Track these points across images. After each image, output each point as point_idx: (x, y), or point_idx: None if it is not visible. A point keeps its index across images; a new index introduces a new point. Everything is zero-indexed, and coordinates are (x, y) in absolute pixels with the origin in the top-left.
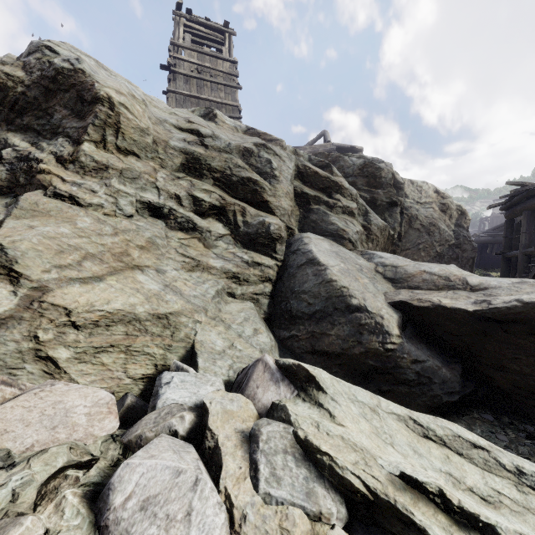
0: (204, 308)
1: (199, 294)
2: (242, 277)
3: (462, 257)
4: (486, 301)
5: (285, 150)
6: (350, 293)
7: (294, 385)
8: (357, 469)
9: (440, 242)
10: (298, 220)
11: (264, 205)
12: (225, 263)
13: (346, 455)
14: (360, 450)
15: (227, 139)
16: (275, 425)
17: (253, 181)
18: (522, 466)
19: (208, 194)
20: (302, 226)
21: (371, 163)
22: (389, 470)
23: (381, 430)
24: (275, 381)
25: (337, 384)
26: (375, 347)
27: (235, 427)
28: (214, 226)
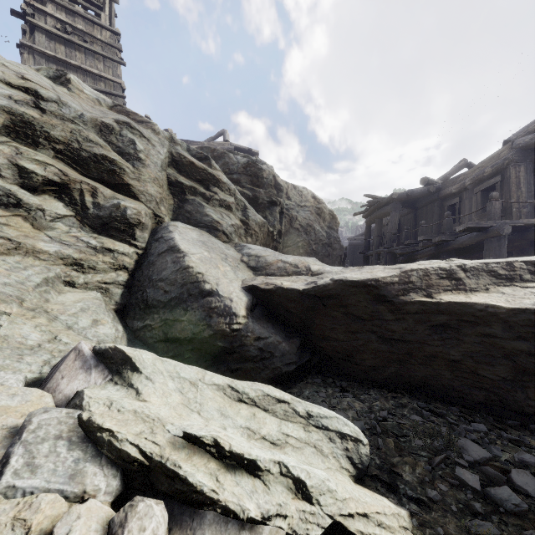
0: (19, 297)
1: (14, 282)
2: (86, 265)
3: (333, 255)
4: (315, 282)
5: (158, 134)
6: (204, 279)
7: (110, 370)
8: (139, 438)
9: (315, 241)
10: (173, 209)
11: (125, 188)
12: (62, 248)
13: (132, 427)
14: (152, 420)
15: (80, 109)
16: (55, 412)
17: (110, 160)
18: (312, 411)
19: (42, 166)
20: (176, 216)
21: (254, 163)
22: (175, 433)
23: (193, 401)
24: (86, 369)
25: (160, 363)
26: (223, 328)
27: (4, 424)
28: (51, 204)
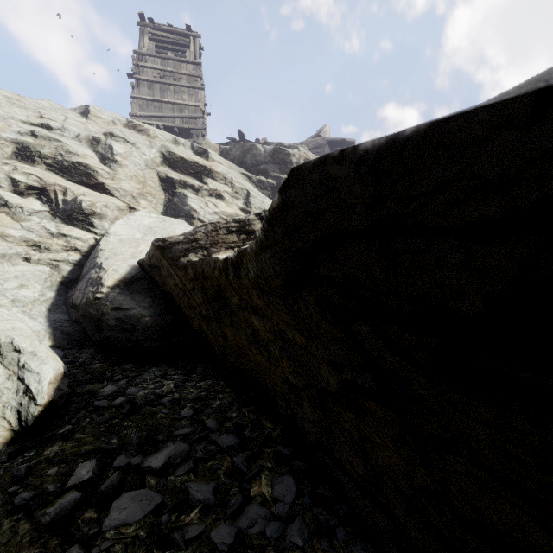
0: None
1: None
2: (43, 246)
3: None
4: None
5: (153, 138)
6: (99, 254)
7: None
8: None
9: None
10: (163, 203)
11: (101, 187)
12: (27, 233)
13: None
14: None
15: (79, 130)
16: None
17: (84, 165)
18: (28, 363)
19: (26, 176)
20: (165, 209)
21: (280, 149)
22: None
23: None
24: None
25: None
26: (89, 296)
27: None
28: (32, 203)
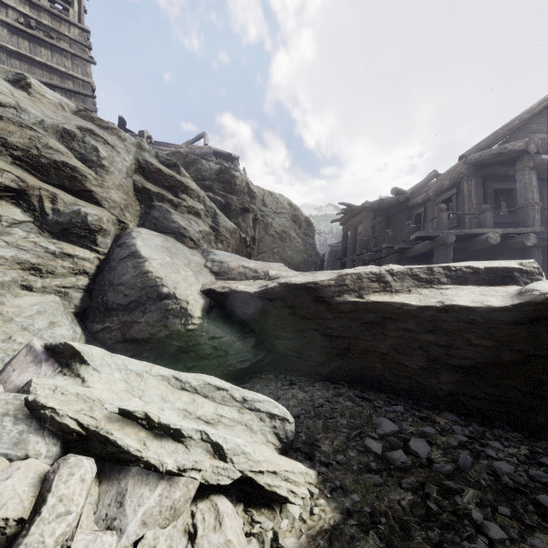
0: None
1: None
2: (44, 269)
3: (308, 261)
4: (267, 285)
5: (124, 141)
6: (163, 283)
7: (60, 364)
8: (78, 414)
9: (291, 247)
10: (139, 215)
11: (88, 194)
12: (19, 253)
13: (73, 406)
14: (92, 400)
15: (40, 115)
16: (3, 395)
17: (71, 167)
18: (247, 396)
19: None
20: (143, 222)
21: (227, 170)
22: (112, 410)
23: (137, 388)
24: (37, 362)
25: (109, 357)
26: (178, 329)
27: None
28: (8, 210)
